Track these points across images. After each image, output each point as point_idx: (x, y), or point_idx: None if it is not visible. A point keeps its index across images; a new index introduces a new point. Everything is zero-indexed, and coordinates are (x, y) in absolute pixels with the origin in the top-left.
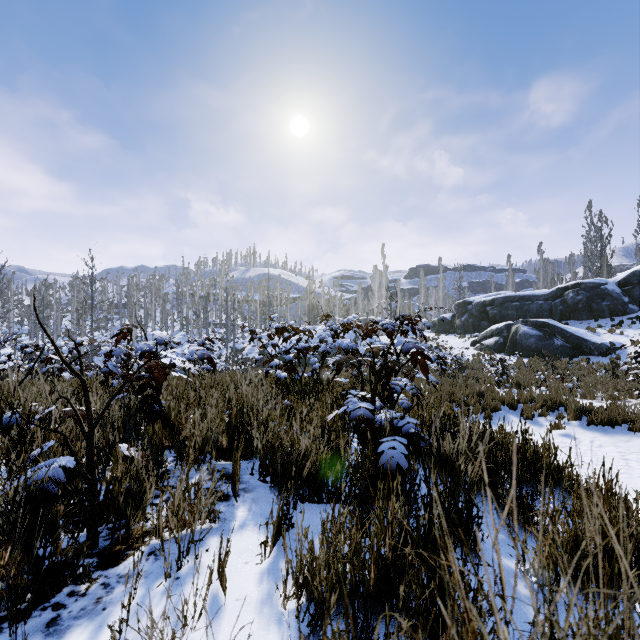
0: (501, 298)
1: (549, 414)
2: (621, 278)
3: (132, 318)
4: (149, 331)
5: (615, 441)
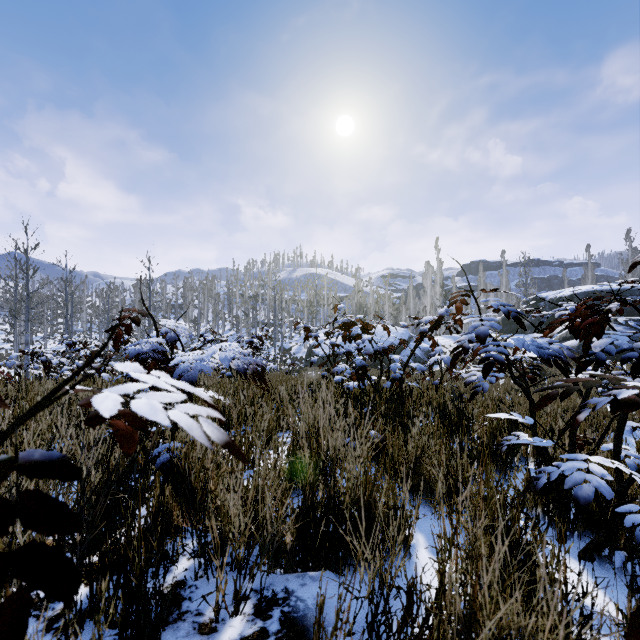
0: (582, 293)
1: None
2: None
3: (186, 317)
4: (202, 330)
5: None
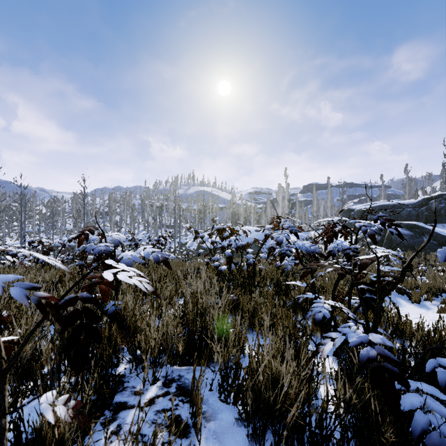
0: (377, 206)
1: (434, 299)
2: None
3: (111, 221)
4: (122, 230)
5: None
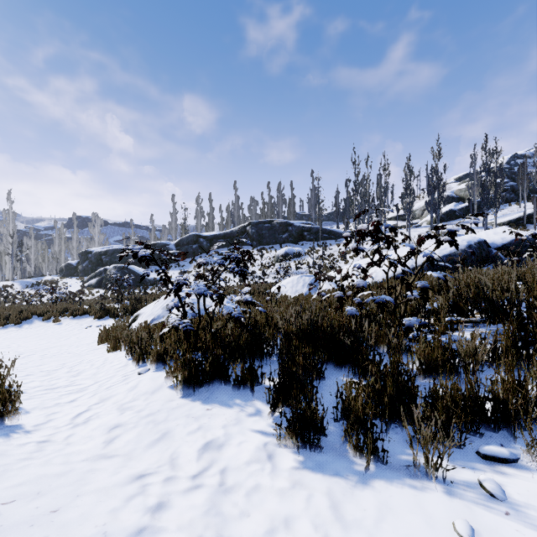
0: (112, 250)
1: (60, 315)
2: (176, 242)
3: None
4: None
5: (80, 321)
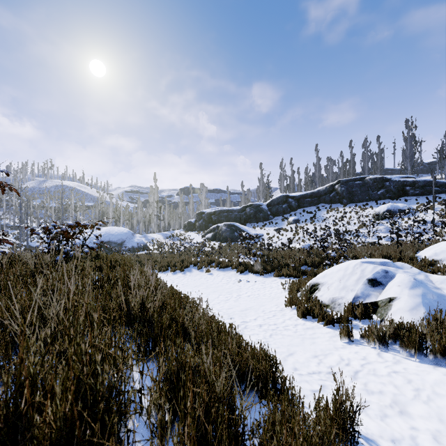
0: (219, 211)
1: (208, 266)
2: (268, 202)
3: None
4: None
5: (225, 273)
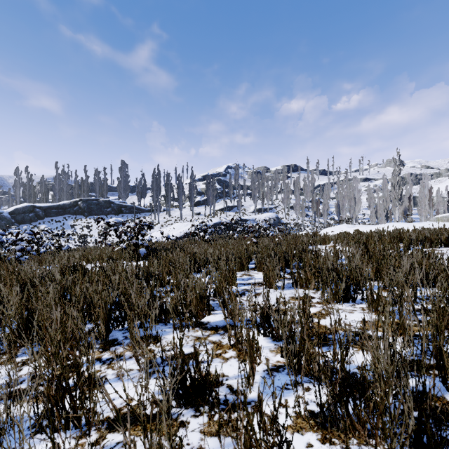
0: None
1: None
2: (11, 210)
3: None
4: None
5: None
